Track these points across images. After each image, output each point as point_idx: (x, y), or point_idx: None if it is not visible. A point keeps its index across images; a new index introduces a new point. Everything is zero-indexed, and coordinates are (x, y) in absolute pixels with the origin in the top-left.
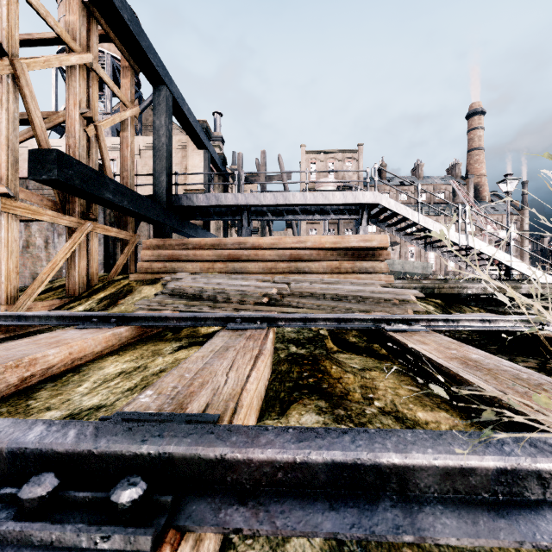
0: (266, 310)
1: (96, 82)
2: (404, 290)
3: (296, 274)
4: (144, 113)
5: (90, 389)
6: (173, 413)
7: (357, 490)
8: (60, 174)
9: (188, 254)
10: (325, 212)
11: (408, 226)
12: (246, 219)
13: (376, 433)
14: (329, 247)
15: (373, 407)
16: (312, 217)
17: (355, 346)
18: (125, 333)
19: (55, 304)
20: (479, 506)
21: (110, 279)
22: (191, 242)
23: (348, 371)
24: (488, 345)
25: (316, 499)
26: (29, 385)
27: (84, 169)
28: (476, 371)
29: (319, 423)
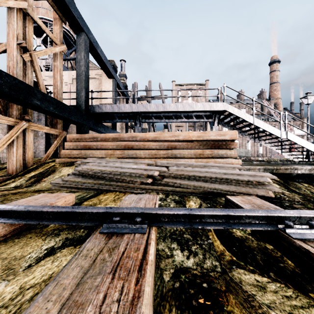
0: (150, 188)
1: (31, 24)
2: (259, 173)
3: (172, 159)
4: None
5: None
6: None
7: None
8: None
9: (97, 145)
10: (189, 117)
11: (244, 126)
12: (138, 121)
13: None
14: (194, 140)
15: None
16: (181, 120)
17: (247, 248)
18: None
19: None
20: None
21: (43, 162)
22: (99, 136)
23: None
24: None
25: None
26: None
27: (13, 80)
28: None
29: None
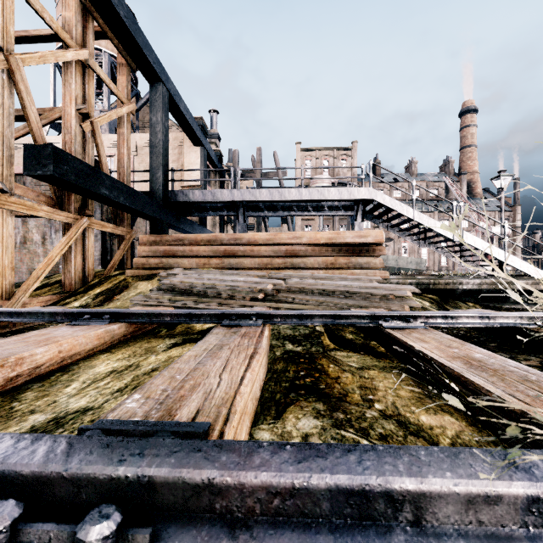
0: (262, 305)
1: (92, 78)
2: (400, 285)
3: (291, 270)
4: (141, 111)
5: (78, 390)
6: (160, 421)
7: (365, 520)
8: (55, 170)
9: (184, 250)
10: (320, 208)
11: (403, 222)
12: (242, 215)
13: (385, 451)
14: (324, 243)
15: (374, 410)
16: (307, 213)
17: (352, 343)
18: (118, 330)
19: (51, 299)
20: (508, 541)
21: (107, 275)
22: (187, 238)
23: (346, 370)
24: (487, 342)
25: (317, 532)
26: (15, 385)
27: (79, 165)
28: (481, 372)
29: (317, 428)
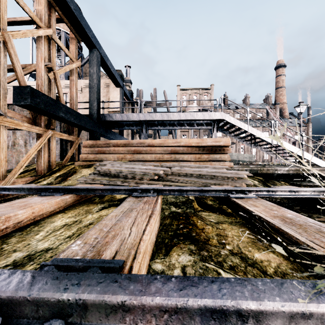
0: (157, 183)
1: (54, 46)
2: (240, 171)
3: (174, 162)
4: (84, 66)
5: (43, 236)
6: (92, 259)
7: None
8: (32, 101)
9: (110, 150)
10: (192, 124)
11: (241, 133)
12: (144, 129)
13: (235, 282)
14: (194, 146)
15: (226, 250)
16: (184, 128)
17: (212, 207)
18: (69, 199)
19: (29, 179)
20: None
21: (63, 165)
22: (111, 142)
23: (208, 224)
24: (294, 206)
25: None
26: (5, 234)
27: (46, 98)
28: (292, 226)
29: (191, 262)
